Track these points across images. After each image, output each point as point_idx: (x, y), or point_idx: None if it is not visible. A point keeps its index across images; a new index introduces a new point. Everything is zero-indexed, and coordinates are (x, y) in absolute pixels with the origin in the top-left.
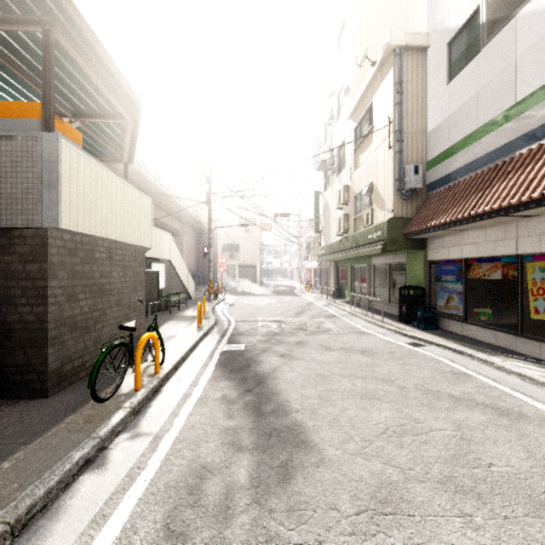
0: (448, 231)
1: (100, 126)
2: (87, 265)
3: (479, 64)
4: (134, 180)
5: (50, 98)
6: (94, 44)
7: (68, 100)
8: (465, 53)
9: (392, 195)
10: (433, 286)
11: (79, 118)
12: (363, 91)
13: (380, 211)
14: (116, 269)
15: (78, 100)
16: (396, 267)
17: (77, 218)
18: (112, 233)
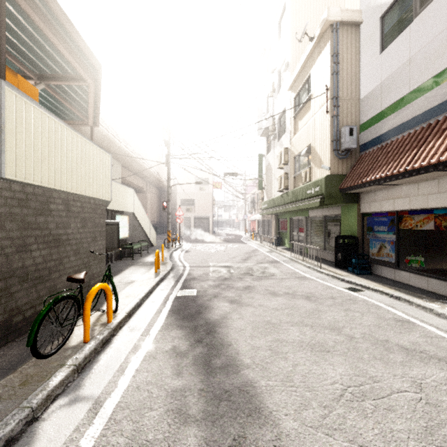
0: (382, 185)
1: (65, 90)
2: (41, 216)
3: (412, 32)
4: (103, 144)
5: (1, 49)
6: (49, 1)
7: (32, 62)
8: (397, 24)
9: (330, 154)
10: (366, 236)
11: (44, 81)
12: (302, 64)
13: (317, 169)
14: (74, 220)
15: (41, 62)
16: (331, 219)
17: (26, 168)
18: (68, 186)
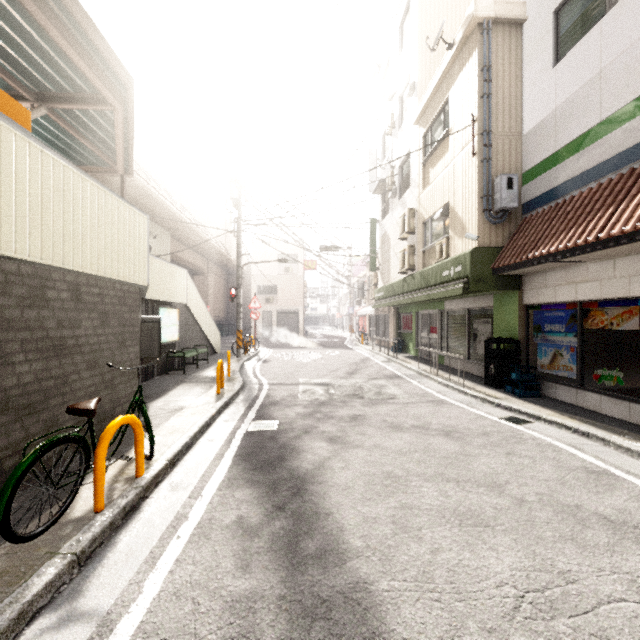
0: (558, 263)
1: (80, 118)
2: (31, 309)
3: (604, 31)
4: (143, 203)
5: None
6: None
7: (26, 73)
8: (580, 20)
9: (477, 217)
10: (532, 338)
11: (45, 103)
12: (435, 85)
13: (459, 240)
14: (88, 315)
15: (40, 73)
16: (478, 314)
17: (3, 232)
18: (76, 261)
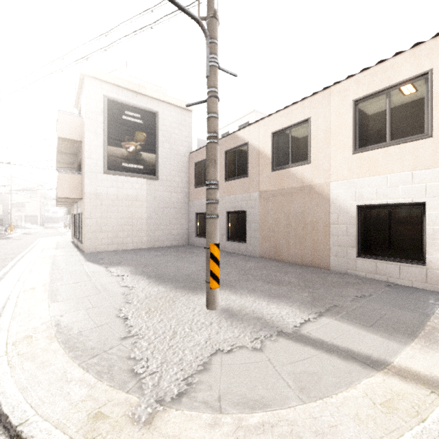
0: None
1: None
2: None
3: None
4: None
5: None
6: None
7: None
8: None
9: None
10: None
11: None
12: None
13: None
14: None
15: None
16: None
17: None
18: None
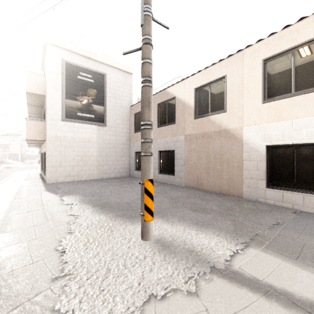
0: None
1: None
2: None
3: None
4: None
5: None
6: None
7: None
8: None
9: None
10: None
11: None
12: None
13: None
14: None
15: None
16: None
17: None
18: None
